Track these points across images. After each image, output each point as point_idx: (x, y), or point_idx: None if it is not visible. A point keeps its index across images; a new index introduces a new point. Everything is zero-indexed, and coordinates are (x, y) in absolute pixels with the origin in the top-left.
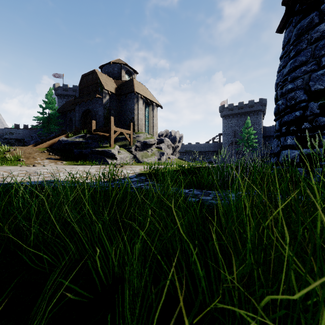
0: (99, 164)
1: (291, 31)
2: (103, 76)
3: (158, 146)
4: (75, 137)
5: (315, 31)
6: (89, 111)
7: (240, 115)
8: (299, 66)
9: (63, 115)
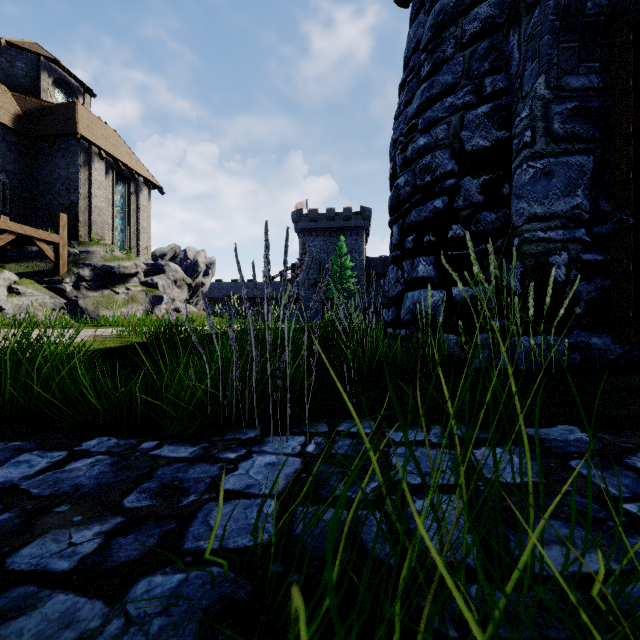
0: None
1: (421, 25)
2: None
3: (147, 281)
4: None
5: (471, 18)
6: None
7: (329, 232)
8: (441, 96)
9: None
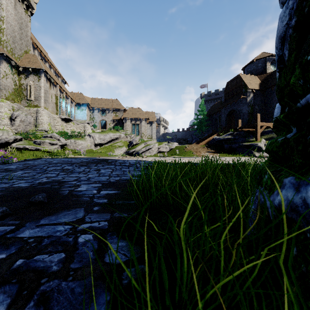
0: (246, 156)
1: None
2: (246, 77)
3: None
4: (225, 135)
5: None
6: (233, 111)
7: None
8: None
9: (209, 117)
